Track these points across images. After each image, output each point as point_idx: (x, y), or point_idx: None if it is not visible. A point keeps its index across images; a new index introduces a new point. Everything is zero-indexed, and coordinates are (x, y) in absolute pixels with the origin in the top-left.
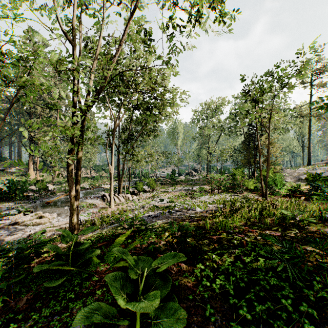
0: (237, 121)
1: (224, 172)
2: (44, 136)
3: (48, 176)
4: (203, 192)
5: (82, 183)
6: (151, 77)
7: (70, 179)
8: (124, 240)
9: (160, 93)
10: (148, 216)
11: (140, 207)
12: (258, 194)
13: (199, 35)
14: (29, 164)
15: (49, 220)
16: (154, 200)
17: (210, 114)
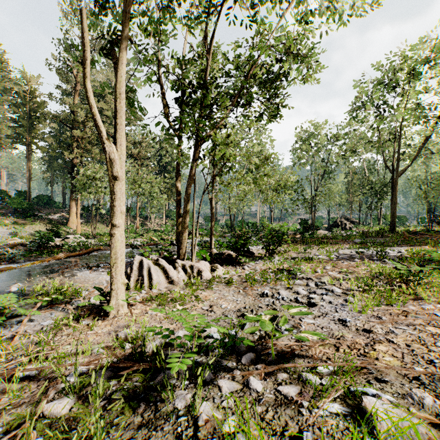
0: None
1: None
2: (91, 163)
3: (101, 226)
4: None
5: (138, 236)
6: None
7: None
8: None
9: None
10: None
11: None
12: None
13: None
14: (71, 207)
15: None
16: (282, 286)
17: (407, 77)
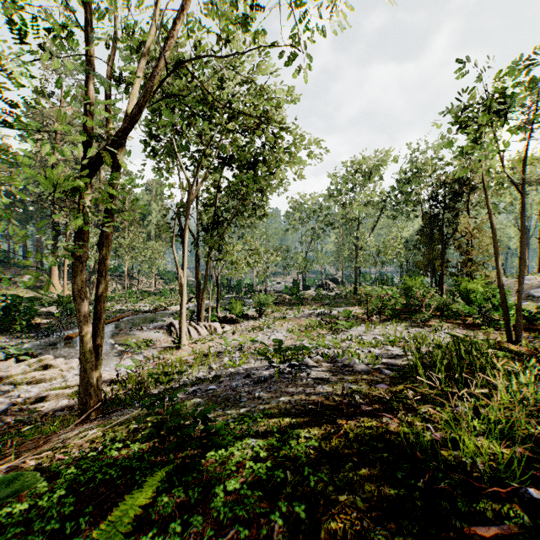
0: (410, 192)
1: (385, 284)
2: None
3: None
4: (353, 321)
5: (139, 301)
6: (256, 107)
7: (78, 296)
8: (158, 487)
9: (272, 137)
10: (247, 375)
11: (234, 349)
12: (457, 324)
13: (351, 6)
14: (52, 270)
15: (62, 372)
16: (261, 333)
17: (362, 180)
